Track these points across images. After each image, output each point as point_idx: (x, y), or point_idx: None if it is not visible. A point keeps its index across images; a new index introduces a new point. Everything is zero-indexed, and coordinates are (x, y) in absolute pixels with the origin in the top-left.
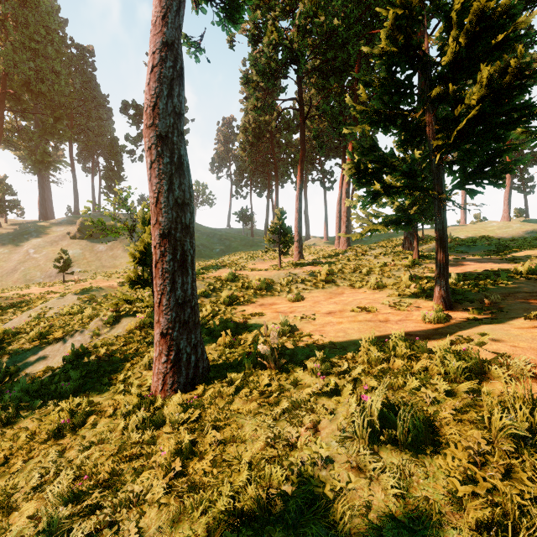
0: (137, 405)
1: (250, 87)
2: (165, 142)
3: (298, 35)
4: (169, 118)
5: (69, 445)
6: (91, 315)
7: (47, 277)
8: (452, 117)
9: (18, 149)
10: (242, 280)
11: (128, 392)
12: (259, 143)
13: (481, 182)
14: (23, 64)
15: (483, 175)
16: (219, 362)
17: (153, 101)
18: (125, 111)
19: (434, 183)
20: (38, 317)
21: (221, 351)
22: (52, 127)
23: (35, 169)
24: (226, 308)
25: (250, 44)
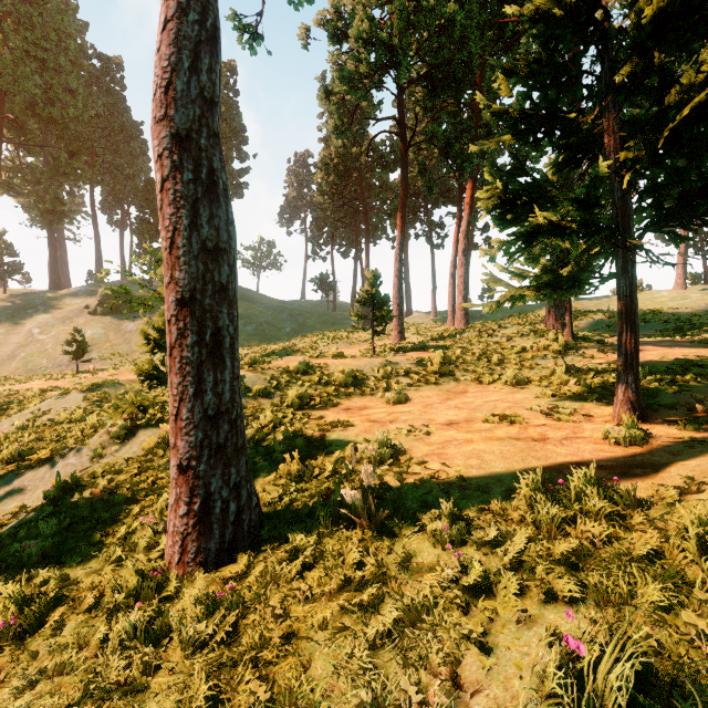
0: (134, 592)
1: (331, 102)
2: (186, 146)
3: (398, 25)
4: (194, 107)
5: (5, 672)
6: (95, 424)
7: (56, 366)
8: (659, 109)
9: (21, 195)
10: (320, 372)
11: (128, 560)
12: (344, 184)
13: (690, 221)
14: (27, 80)
15: (693, 211)
16: (278, 508)
17: (165, 77)
18: None
19: (616, 223)
20: (23, 426)
21: (282, 488)
22: (66, 165)
23: (44, 222)
24: (295, 414)
25: (331, 41)
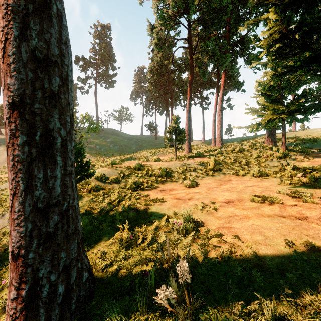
0: None
1: (154, 31)
2: None
3: None
4: None
5: None
6: None
7: None
8: None
9: None
10: (147, 169)
11: None
12: (160, 79)
13: None
14: None
15: None
16: (109, 274)
17: None
18: (77, 62)
19: None
20: None
21: (115, 253)
22: None
23: None
24: (132, 193)
25: (154, 0)
